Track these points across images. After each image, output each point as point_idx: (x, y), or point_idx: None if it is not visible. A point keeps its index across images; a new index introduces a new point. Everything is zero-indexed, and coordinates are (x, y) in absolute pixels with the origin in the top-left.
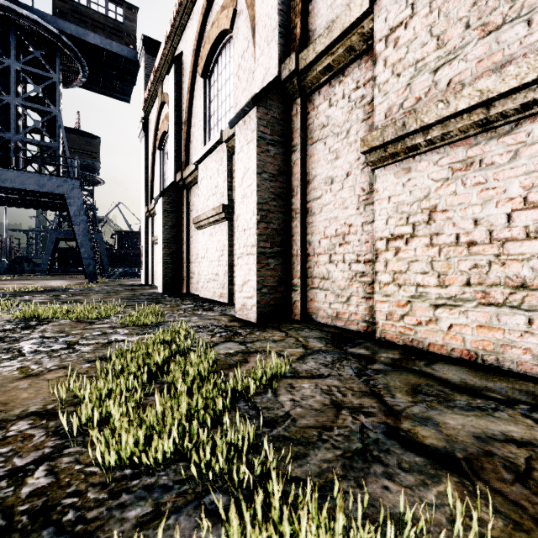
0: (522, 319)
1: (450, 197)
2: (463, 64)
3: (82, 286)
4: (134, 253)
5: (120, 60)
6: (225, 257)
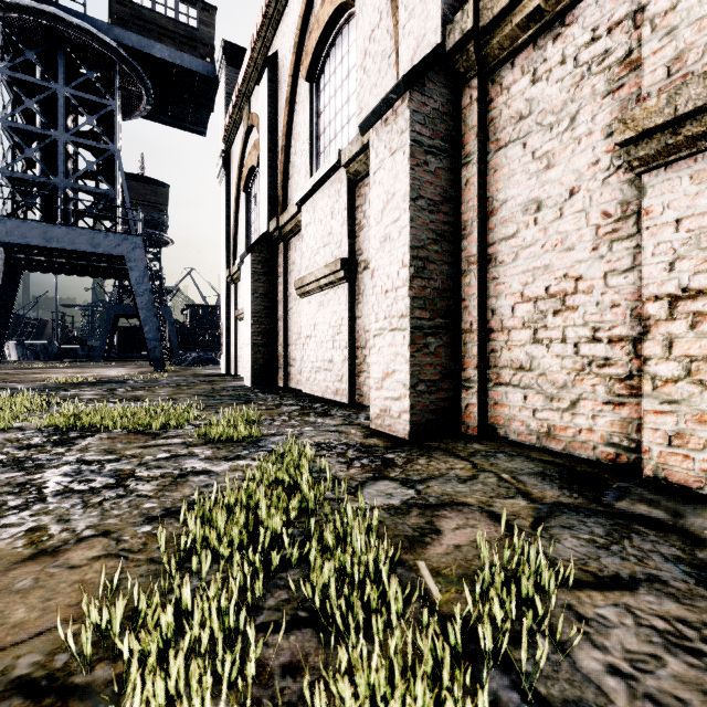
0: None
1: None
2: None
3: (146, 376)
4: (211, 333)
5: (194, 78)
6: (344, 336)
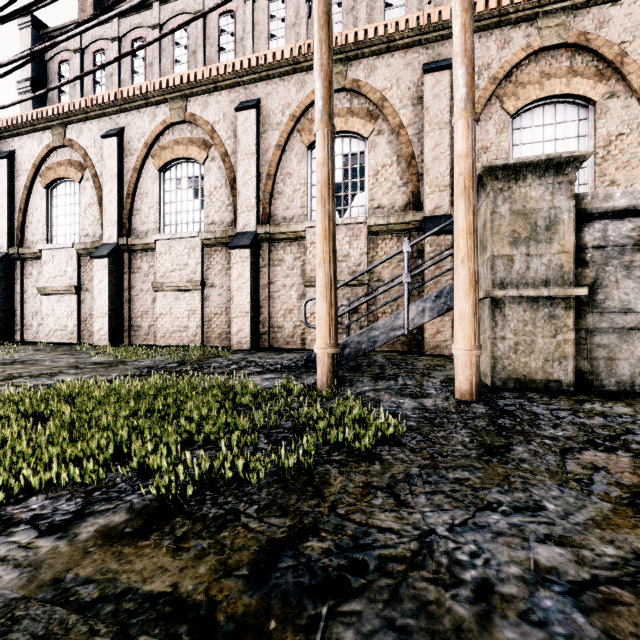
0: (185, 334)
1: (174, 305)
2: (176, 274)
3: None
4: None
5: None
6: (75, 316)
